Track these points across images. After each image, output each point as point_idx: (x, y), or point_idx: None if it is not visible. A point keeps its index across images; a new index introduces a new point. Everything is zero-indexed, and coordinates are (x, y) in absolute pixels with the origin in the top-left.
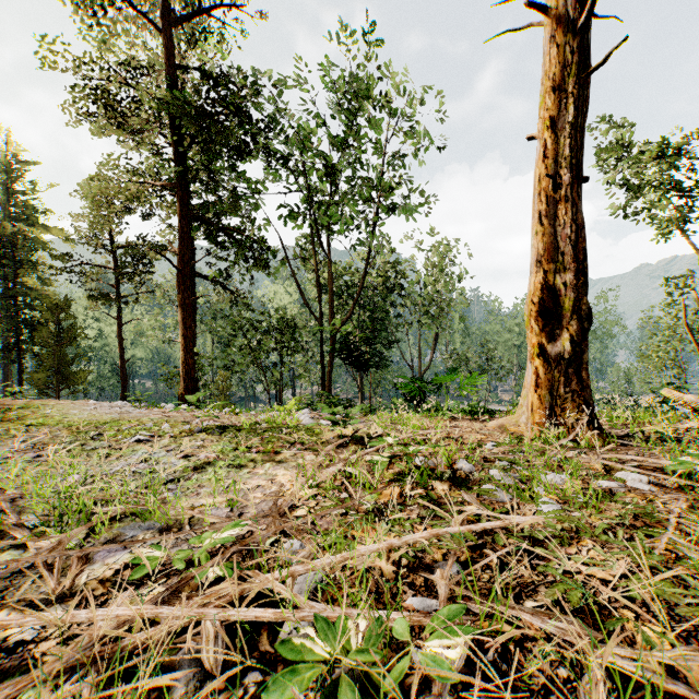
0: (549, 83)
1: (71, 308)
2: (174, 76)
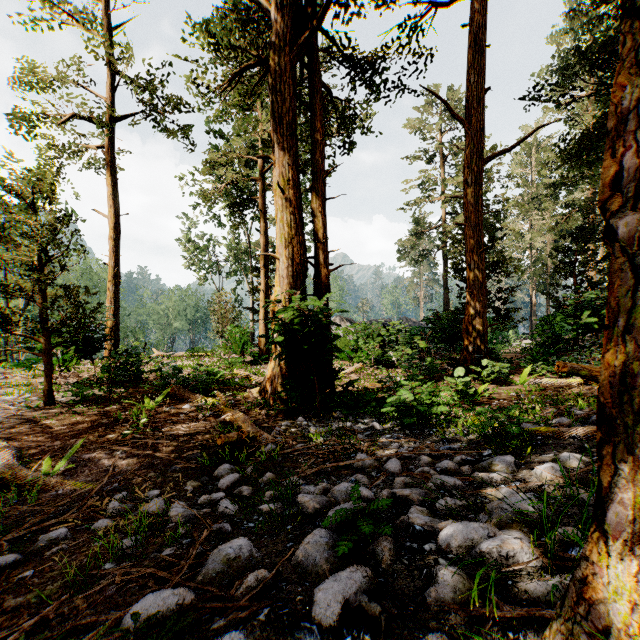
0: (109, 280)
1: None
2: None
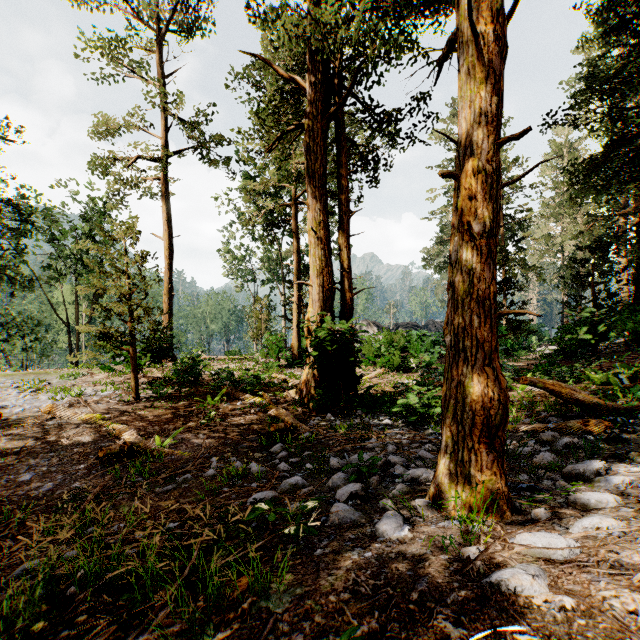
0: (165, 294)
1: None
2: None
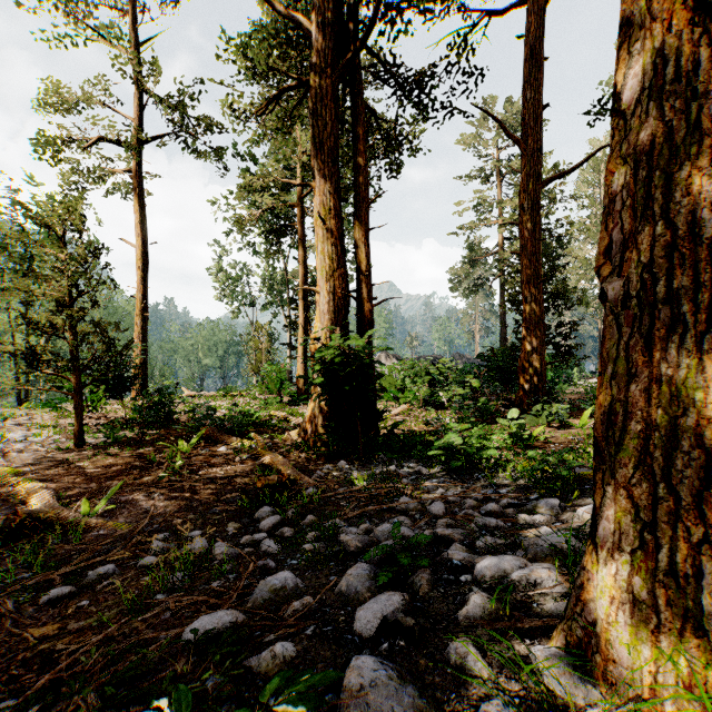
0: (137, 314)
1: None
2: None
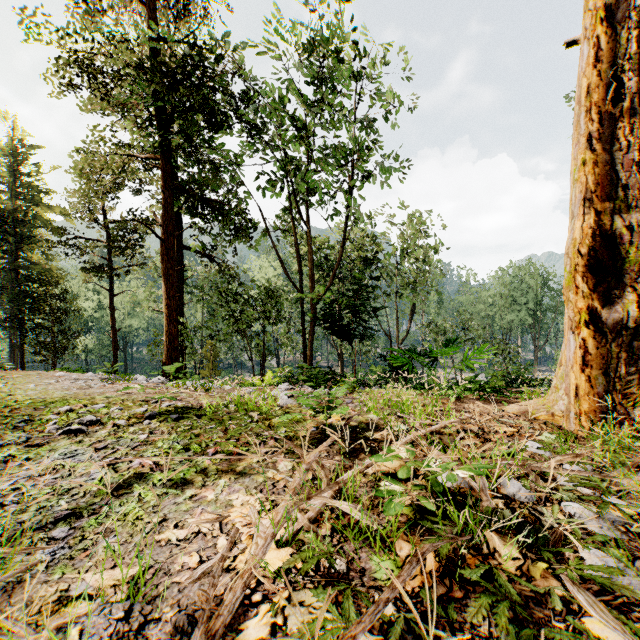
0: None
1: (67, 280)
2: (157, 49)
